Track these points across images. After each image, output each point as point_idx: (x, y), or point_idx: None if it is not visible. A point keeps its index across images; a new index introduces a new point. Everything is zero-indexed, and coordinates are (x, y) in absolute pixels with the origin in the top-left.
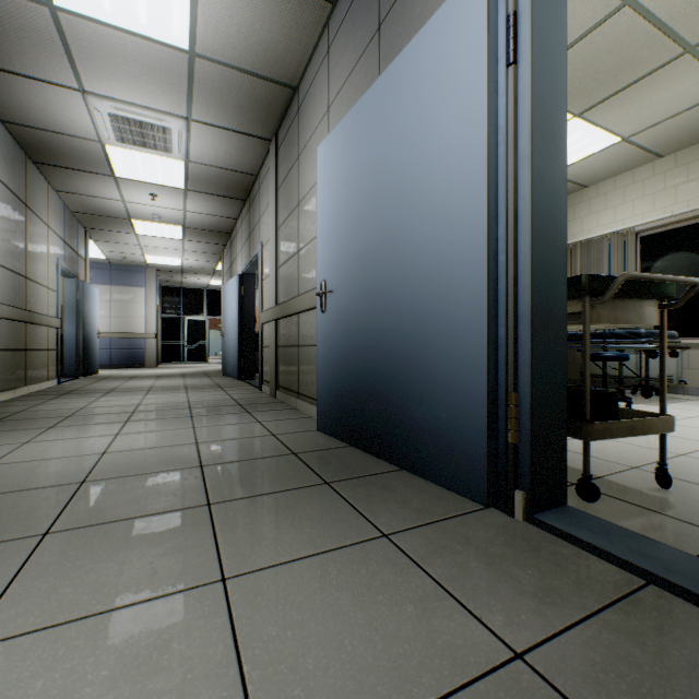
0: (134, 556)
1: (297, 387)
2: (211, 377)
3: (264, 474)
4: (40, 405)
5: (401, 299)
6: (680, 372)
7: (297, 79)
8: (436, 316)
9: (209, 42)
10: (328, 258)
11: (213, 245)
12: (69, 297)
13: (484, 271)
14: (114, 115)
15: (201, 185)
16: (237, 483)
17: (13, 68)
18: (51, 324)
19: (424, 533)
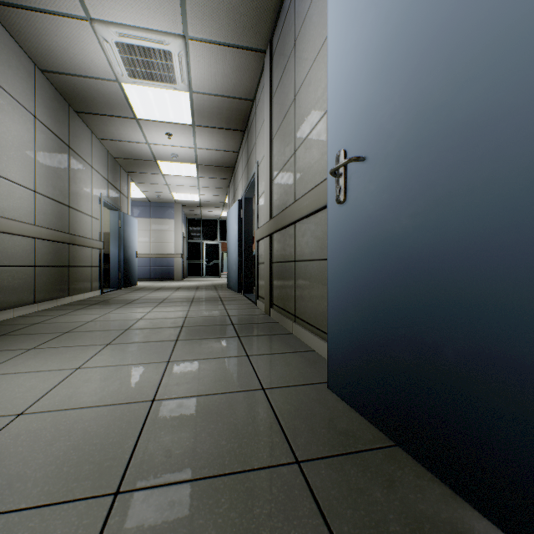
0: None
1: (293, 308)
2: (217, 290)
3: None
4: (61, 316)
5: None
6: None
7: None
8: None
9: None
10: (350, 109)
11: (221, 180)
12: (113, 225)
13: None
14: (120, 44)
15: (205, 118)
16: None
17: (29, 2)
18: (94, 246)
19: None
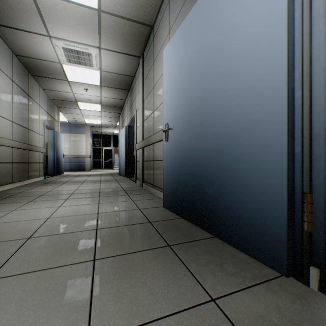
0: (32, 308)
1: (153, 182)
2: (113, 176)
3: (131, 237)
4: (31, 189)
5: (216, 130)
6: None
7: (153, 21)
8: (242, 139)
9: (107, 2)
10: (169, 110)
11: (114, 113)
12: (50, 138)
13: (284, 103)
14: (64, 48)
15: (107, 83)
16: (114, 243)
17: (17, 26)
18: (41, 151)
19: (243, 299)
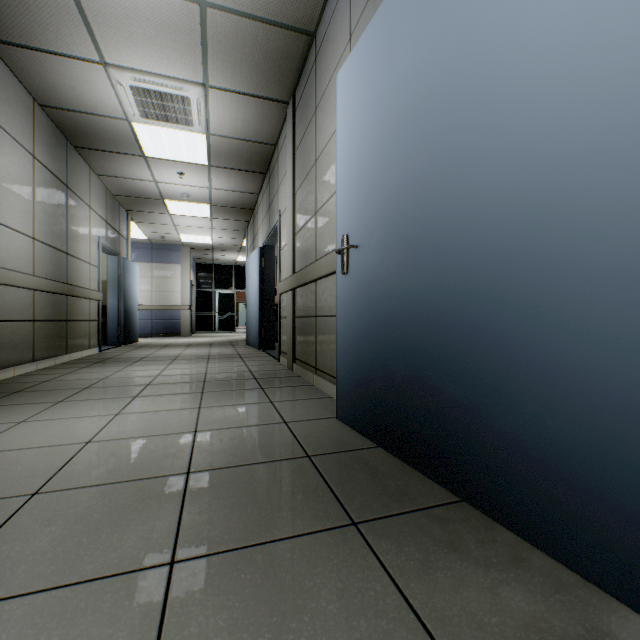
0: None
1: (314, 361)
2: (235, 346)
3: (265, 495)
4: (69, 374)
5: (467, 244)
6: None
7: (314, 21)
8: (543, 263)
9: None
10: (351, 206)
11: (238, 222)
12: (112, 273)
13: None
14: (135, 87)
15: (223, 159)
16: (225, 512)
17: (39, 44)
18: (92, 297)
19: None
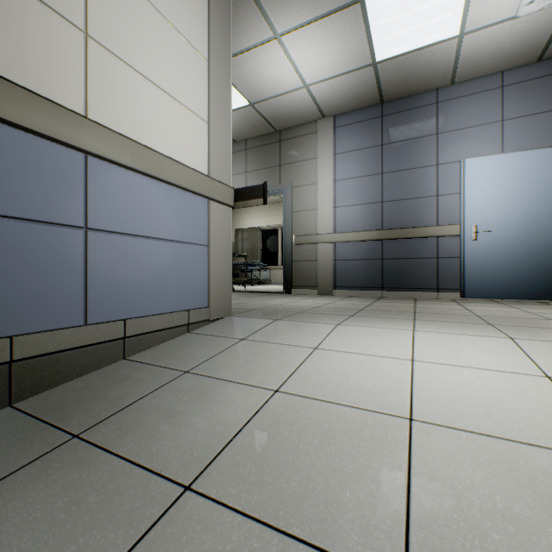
0: None
1: None
2: None
3: None
4: None
5: None
6: (271, 277)
7: None
8: None
9: None
10: None
11: None
12: None
13: None
14: None
15: None
16: None
17: None
18: None
19: None
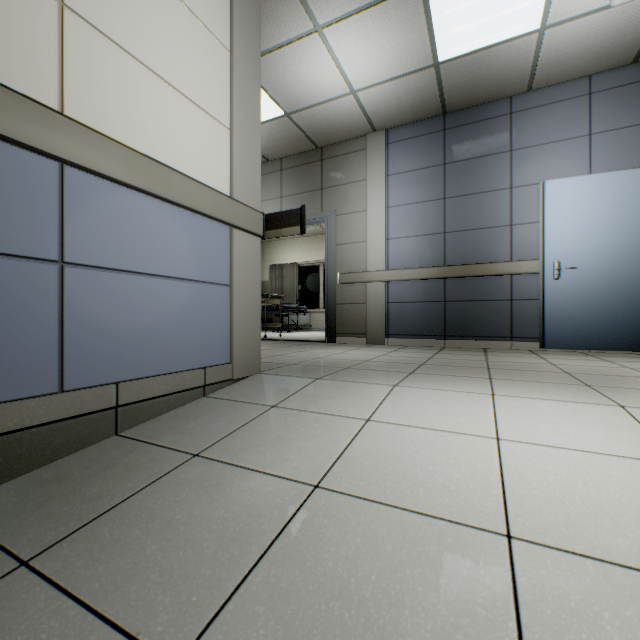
0: None
1: None
2: None
3: None
4: None
5: None
6: (311, 322)
7: None
8: None
9: None
10: None
11: None
12: None
13: None
14: None
15: None
16: None
17: None
18: None
19: None
